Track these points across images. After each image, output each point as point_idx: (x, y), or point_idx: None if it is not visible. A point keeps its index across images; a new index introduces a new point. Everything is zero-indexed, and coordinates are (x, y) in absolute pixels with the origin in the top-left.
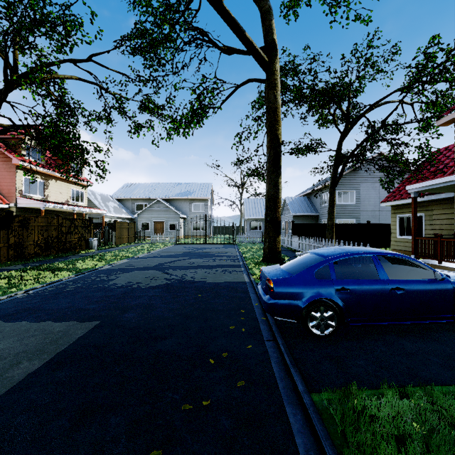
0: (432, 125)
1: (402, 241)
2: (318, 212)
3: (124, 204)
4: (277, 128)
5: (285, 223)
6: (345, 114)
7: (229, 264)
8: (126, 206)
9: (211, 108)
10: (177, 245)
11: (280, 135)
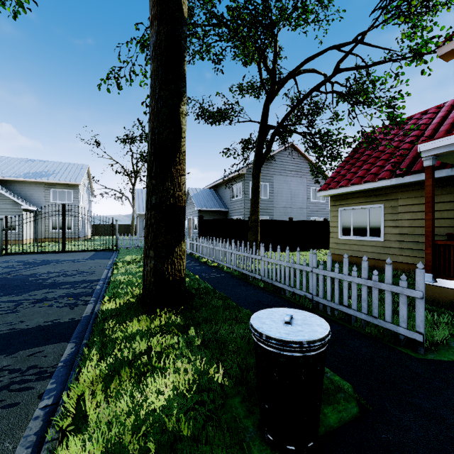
0: (435, 52)
1: (347, 243)
2: (228, 207)
3: None
4: None
5: (188, 221)
6: (271, 70)
7: (40, 326)
8: None
9: None
10: None
11: None
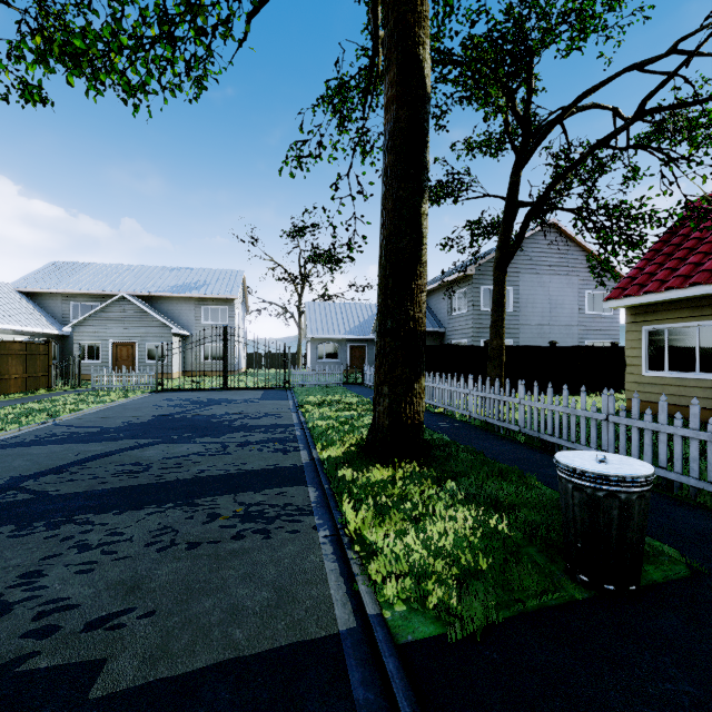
0: None
1: (657, 383)
2: (444, 326)
3: (43, 304)
4: (421, 38)
5: None
6: (522, 116)
7: (266, 469)
8: (49, 309)
9: (220, 25)
10: (155, 394)
11: (427, 66)
